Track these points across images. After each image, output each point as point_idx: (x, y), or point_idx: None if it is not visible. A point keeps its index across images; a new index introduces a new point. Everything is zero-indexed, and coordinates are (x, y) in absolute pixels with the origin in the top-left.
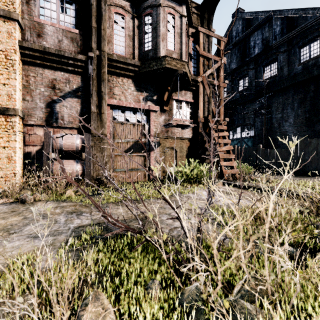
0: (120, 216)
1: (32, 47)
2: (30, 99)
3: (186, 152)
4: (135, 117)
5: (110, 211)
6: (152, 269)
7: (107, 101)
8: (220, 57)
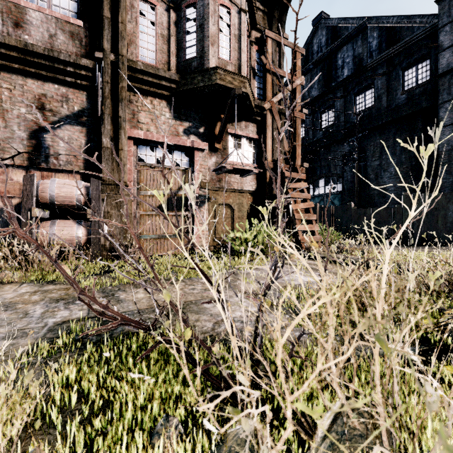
0: (138, 303)
1: (4, 41)
2: (3, 124)
3: (248, 211)
4: (171, 158)
5: (93, 290)
6: (172, 394)
7: (128, 132)
8: (296, 75)
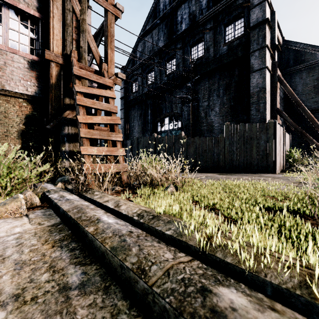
0: None
1: None
2: None
3: (19, 127)
4: None
5: None
6: None
7: None
8: None
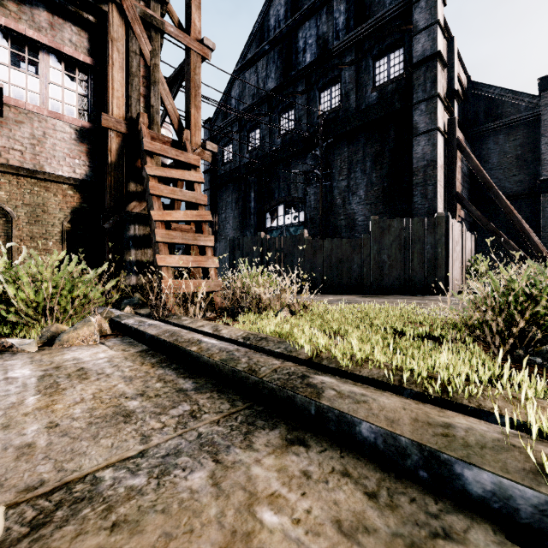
0: None
1: None
2: None
3: (63, 226)
4: None
5: None
6: None
7: None
8: None
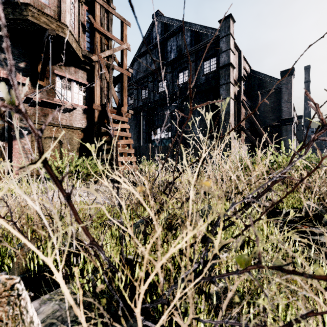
0: None
1: None
2: None
3: (78, 145)
4: None
5: None
6: None
7: None
8: (123, 41)
